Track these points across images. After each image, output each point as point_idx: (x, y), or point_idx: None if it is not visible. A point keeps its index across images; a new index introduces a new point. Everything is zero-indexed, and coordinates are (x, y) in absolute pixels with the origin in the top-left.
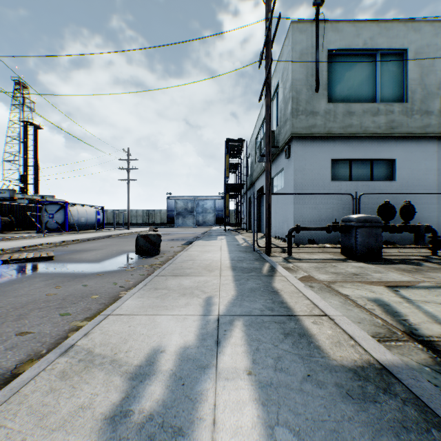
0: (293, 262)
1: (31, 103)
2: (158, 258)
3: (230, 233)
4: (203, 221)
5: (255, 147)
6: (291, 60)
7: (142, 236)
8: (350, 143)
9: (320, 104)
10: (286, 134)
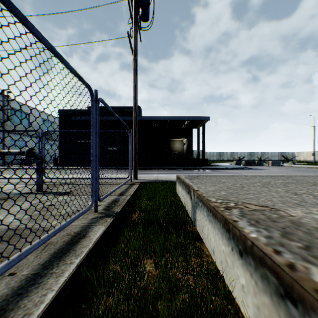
0: None
1: None
2: None
3: None
4: None
5: None
6: (0, 106)
7: None
8: (17, 135)
9: (9, 122)
10: None
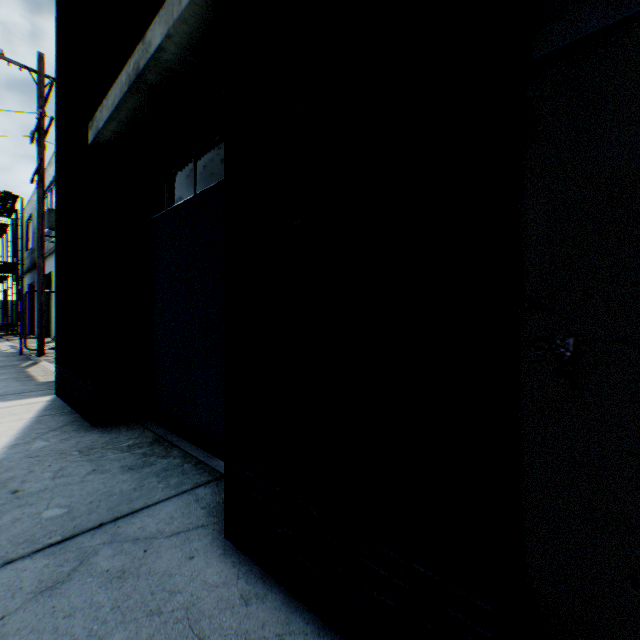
0: None
1: None
2: None
3: None
4: None
5: None
6: None
7: None
8: None
9: None
10: None
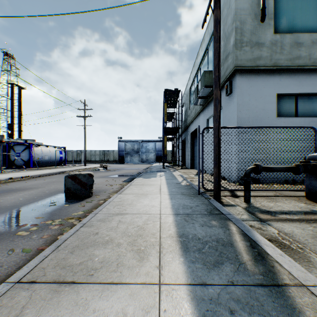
0: (269, 222)
1: (16, 69)
2: (86, 202)
3: (168, 169)
4: (146, 159)
5: (189, 96)
6: None
7: (70, 177)
8: (297, 77)
9: (265, 35)
10: (227, 70)
